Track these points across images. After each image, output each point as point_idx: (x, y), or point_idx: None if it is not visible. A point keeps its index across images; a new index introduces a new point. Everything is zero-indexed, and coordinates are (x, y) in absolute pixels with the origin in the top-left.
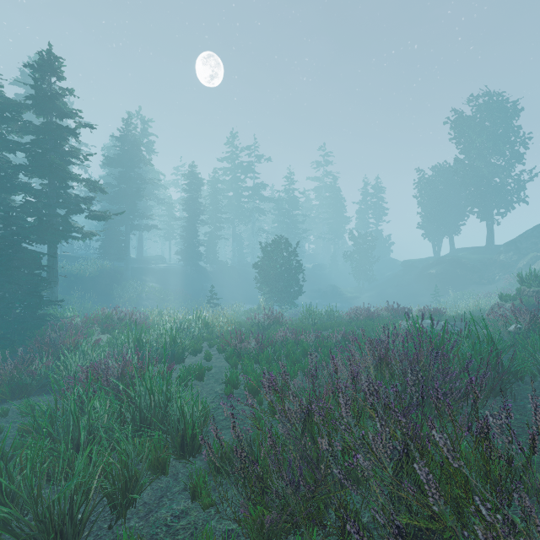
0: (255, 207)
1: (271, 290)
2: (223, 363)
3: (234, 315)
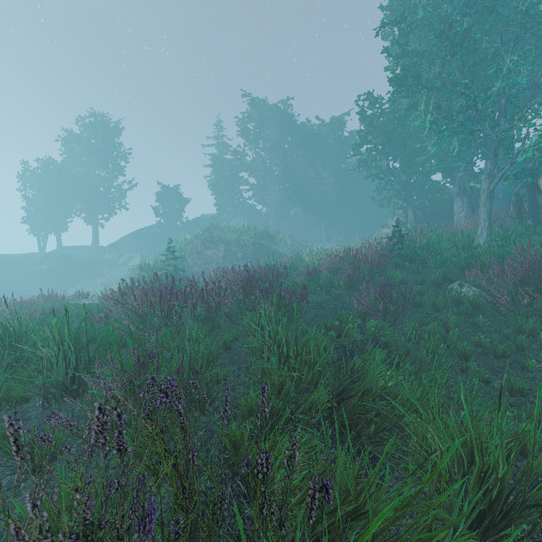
0: None
1: None
2: None
3: None
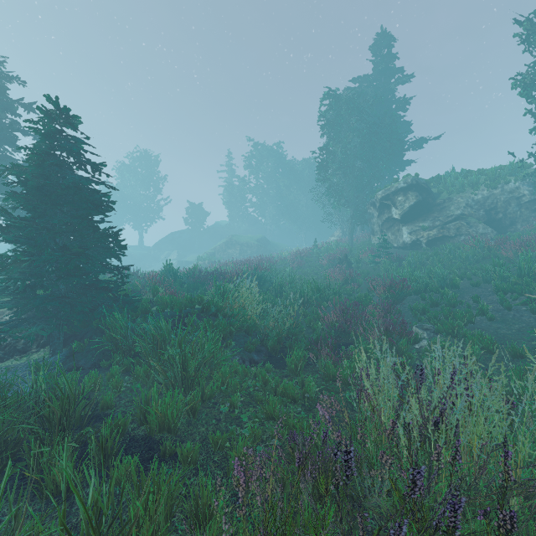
0: None
1: None
2: None
3: None
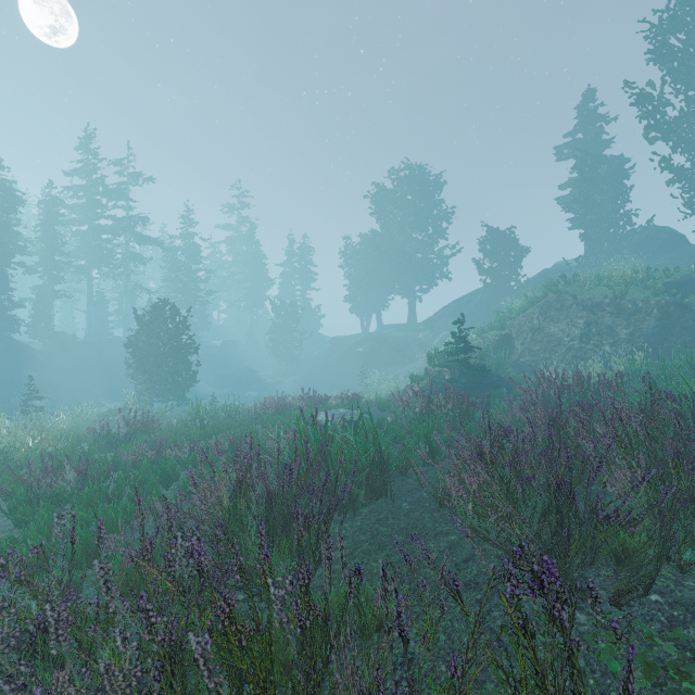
0: (129, 253)
1: (148, 380)
2: (4, 519)
3: (79, 422)
